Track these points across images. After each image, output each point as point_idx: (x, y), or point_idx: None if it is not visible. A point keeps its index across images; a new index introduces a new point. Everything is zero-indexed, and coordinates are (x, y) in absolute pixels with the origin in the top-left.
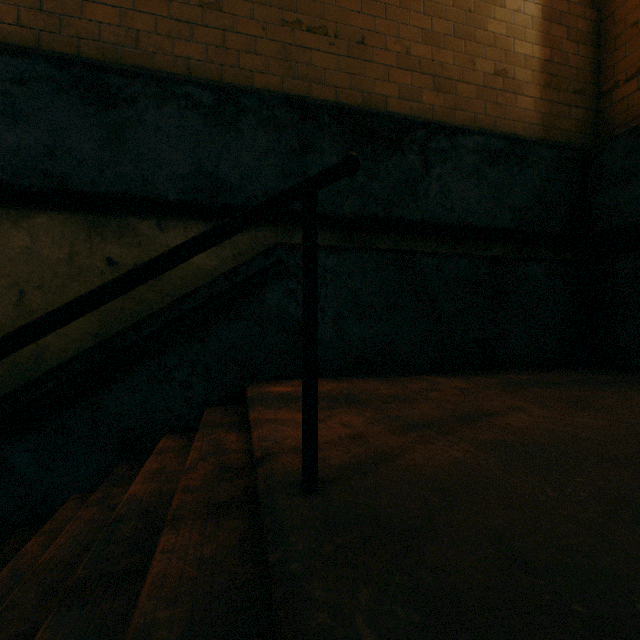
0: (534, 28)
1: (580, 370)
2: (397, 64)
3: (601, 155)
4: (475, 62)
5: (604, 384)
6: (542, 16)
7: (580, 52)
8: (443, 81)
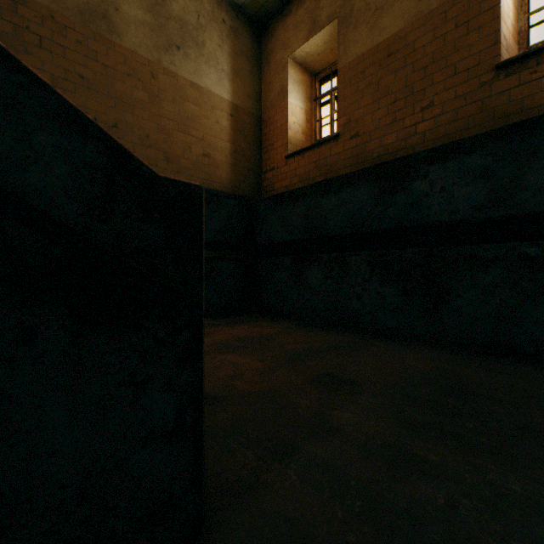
0: (227, 133)
1: (243, 315)
2: (141, 142)
3: (257, 206)
4: (192, 147)
5: (239, 323)
6: (231, 127)
7: (252, 149)
8: (172, 156)
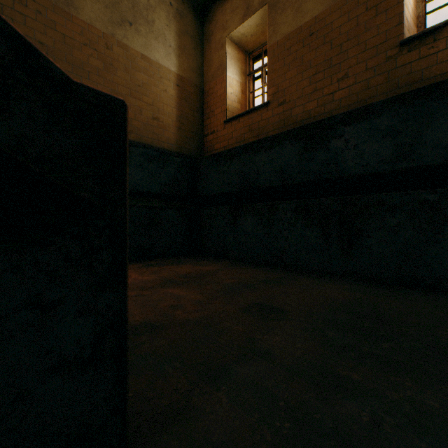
0: (173, 100)
1: (188, 257)
2: None
3: (200, 164)
4: (143, 111)
5: (183, 263)
6: (177, 96)
7: (195, 115)
8: None
